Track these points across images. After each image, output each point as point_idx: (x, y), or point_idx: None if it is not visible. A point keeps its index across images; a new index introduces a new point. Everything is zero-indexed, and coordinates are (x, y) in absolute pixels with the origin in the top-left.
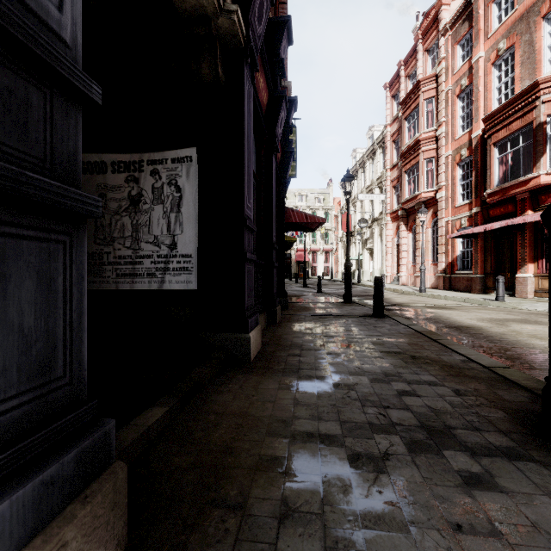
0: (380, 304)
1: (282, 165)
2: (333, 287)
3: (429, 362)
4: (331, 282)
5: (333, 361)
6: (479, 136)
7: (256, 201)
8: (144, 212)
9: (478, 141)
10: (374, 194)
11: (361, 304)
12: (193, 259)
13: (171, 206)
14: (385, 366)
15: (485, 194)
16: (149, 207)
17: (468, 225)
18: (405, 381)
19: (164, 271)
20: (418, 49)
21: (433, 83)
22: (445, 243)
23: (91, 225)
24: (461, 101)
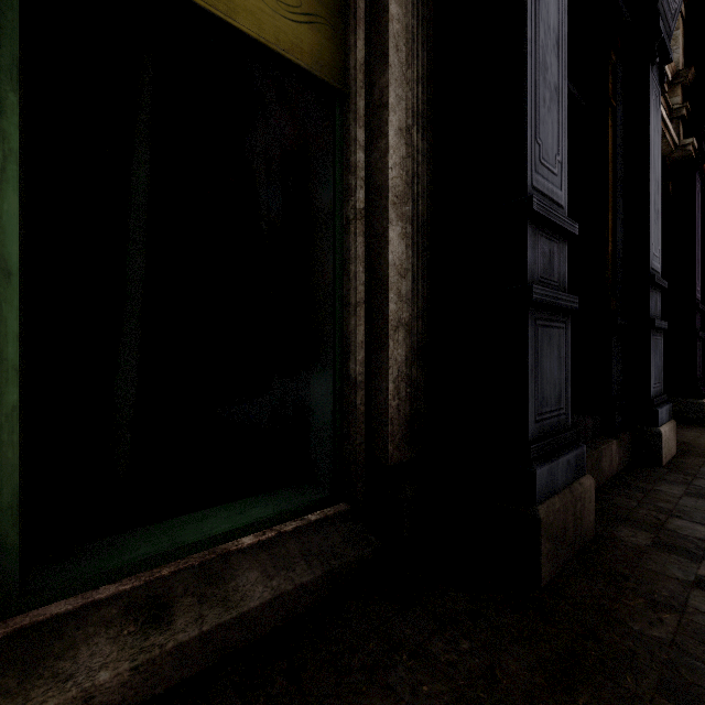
0: None
1: None
2: None
3: None
4: None
5: None
6: None
7: None
8: None
9: None
10: None
11: None
12: None
13: None
14: None
15: None
16: None
17: None
18: None
19: None
20: None
21: None
22: None
23: None
24: None
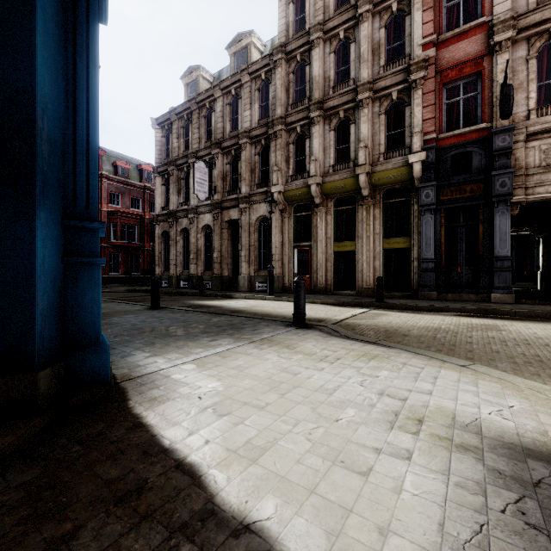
0: None
1: None
2: None
3: None
4: None
5: None
6: None
7: None
8: None
9: None
10: None
11: None
12: None
13: None
14: None
15: None
16: None
17: None
18: None
19: None
20: None
21: None
22: None
23: None
24: None
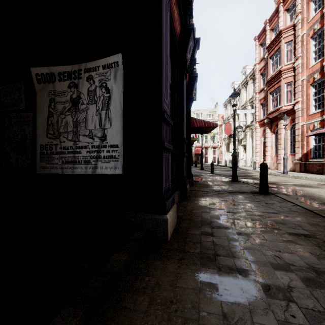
0: (266, 184)
1: (189, 86)
2: (220, 169)
3: None
4: (218, 167)
5: (247, 244)
6: None
7: (172, 107)
8: (81, 111)
9: None
10: (247, 109)
11: (245, 182)
12: (119, 148)
13: (102, 104)
14: (306, 255)
15: None
16: (85, 106)
17: (320, 127)
18: None
19: (97, 159)
20: (280, 10)
21: (291, 31)
22: (301, 140)
23: (44, 123)
24: (314, 40)
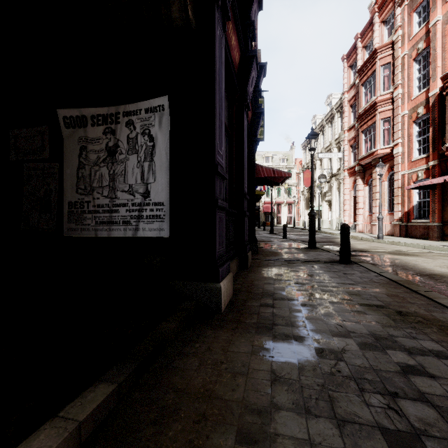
0: (347, 251)
1: (253, 125)
2: (296, 233)
3: (421, 320)
4: (294, 230)
5: (310, 314)
6: (436, 94)
7: (229, 155)
8: (120, 162)
9: (435, 99)
10: (333, 152)
11: (325, 250)
12: (165, 207)
13: (145, 155)
14: (371, 324)
15: (444, 147)
16: (124, 157)
17: (425, 178)
18: (403, 349)
19: (138, 219)
20: (375, 21)
21: (389, 50)
22: (401, 194)
23: (74, 176)
24: (418, 63)
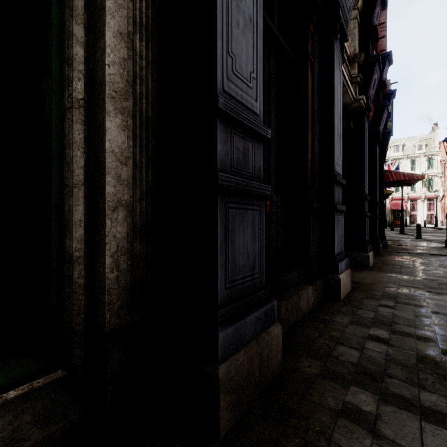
0: None
1: (382, 143)
2: (437, 234)
3: None
4: (435, 230)
5: (424, 272)
6: None
7: None
8: None
9: None
10: None
11: None
12: None
13: None
14: None
15: None
16: None
17: None
18: None
19: None
20: None
21: None
22: None
23: None
24: None
